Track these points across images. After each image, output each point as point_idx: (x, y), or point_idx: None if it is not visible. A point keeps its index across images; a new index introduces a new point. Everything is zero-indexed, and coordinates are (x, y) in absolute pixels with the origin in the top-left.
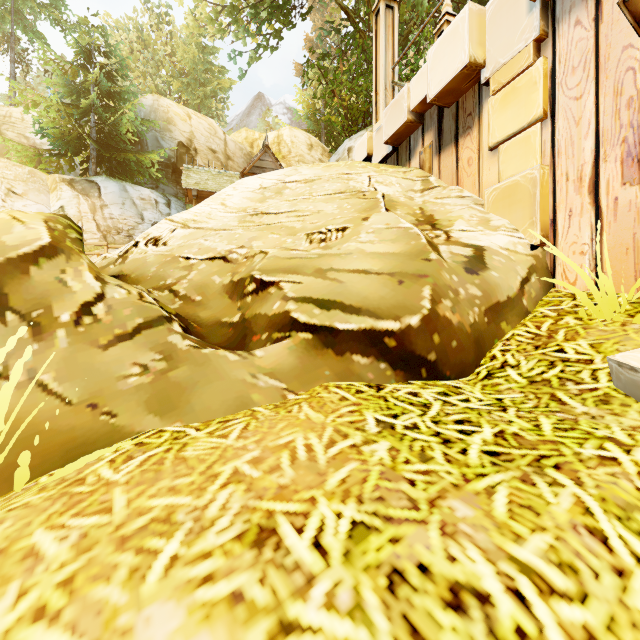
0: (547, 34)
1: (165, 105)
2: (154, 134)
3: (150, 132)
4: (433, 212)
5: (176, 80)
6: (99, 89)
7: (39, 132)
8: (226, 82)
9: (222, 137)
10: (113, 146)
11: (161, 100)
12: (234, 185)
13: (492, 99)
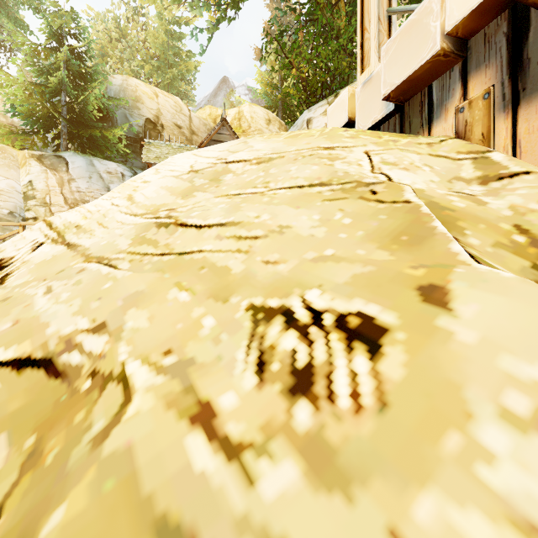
0: None
1: (133, 84)
2: (123, 111)
3: (119, 110)
4: None
5: (148, 64)
6: (69, 69)
7: (11, 110)
8: (192, 64)
9: (187, 114)
10: (83, 123)
11: (130, 80)
12: (158, 165)
13: None
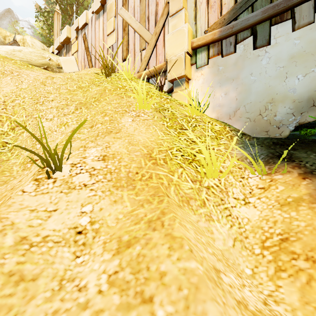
0: (78, 37)
1: None
2: None
3: None
4: (60, 64)
5: None
6: None
7: None
8: None
9: None
10: None
11: None
12: (2, 46)
13: (72, 45)
